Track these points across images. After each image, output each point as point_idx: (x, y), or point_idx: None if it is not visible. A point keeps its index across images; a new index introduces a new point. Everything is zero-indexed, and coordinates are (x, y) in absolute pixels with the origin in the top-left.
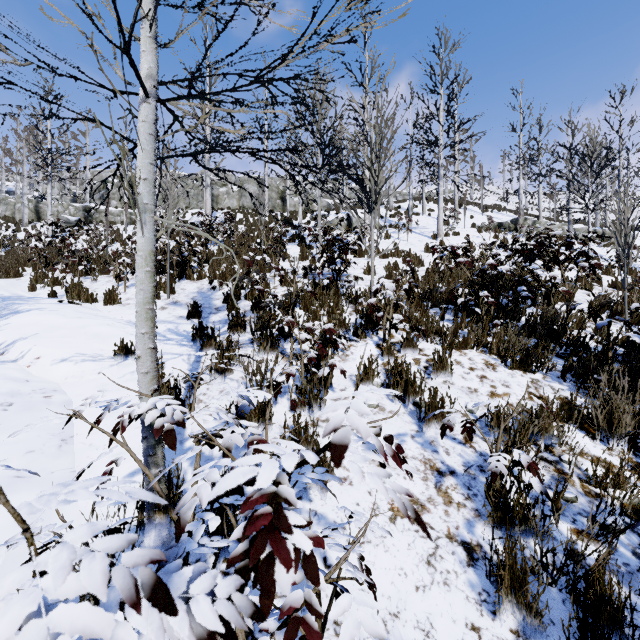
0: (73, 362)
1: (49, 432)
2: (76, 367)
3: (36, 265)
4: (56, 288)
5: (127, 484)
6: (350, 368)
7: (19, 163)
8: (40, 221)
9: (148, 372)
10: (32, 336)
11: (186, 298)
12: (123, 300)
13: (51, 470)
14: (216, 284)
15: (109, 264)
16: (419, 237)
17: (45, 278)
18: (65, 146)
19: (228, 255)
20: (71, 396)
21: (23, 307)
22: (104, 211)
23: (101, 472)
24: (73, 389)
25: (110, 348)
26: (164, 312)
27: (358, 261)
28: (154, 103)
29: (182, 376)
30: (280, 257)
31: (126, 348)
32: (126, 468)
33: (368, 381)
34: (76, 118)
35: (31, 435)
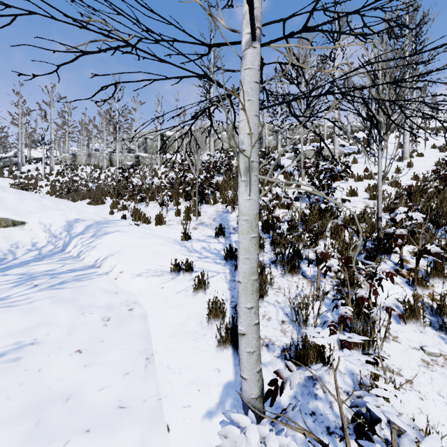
0: (144, 277)
1: (136, 349)
2: (146, 281)
3: (112, 196)
4: (125, 212)
5: (208, 427)
6: (380, 298)
7: (101, 132)
8: (112, 166)
9: (253, 350)
10: (116, 253)
11: (209, 219)
12: (167, 221)
13: (143, 397)
14: (227, 207)
15: (155, 194)
16: (383, 160)
17: (118, 204)
18: (124, 119)
19: (232, 184)
20: (146, 308)
21: (109, 230)
22: (146, 157)
23: (182, 404)
24: (146, 301)
25: (166, 264)
26: (196, 232)
27: (336, 184)
28: (258, 47)
29: (225, 295)
30: (276, 185)
31: (178, 266)
32: (202, 404)
33: (413, 319)
34: (181, 76)
35: (125, 353)
